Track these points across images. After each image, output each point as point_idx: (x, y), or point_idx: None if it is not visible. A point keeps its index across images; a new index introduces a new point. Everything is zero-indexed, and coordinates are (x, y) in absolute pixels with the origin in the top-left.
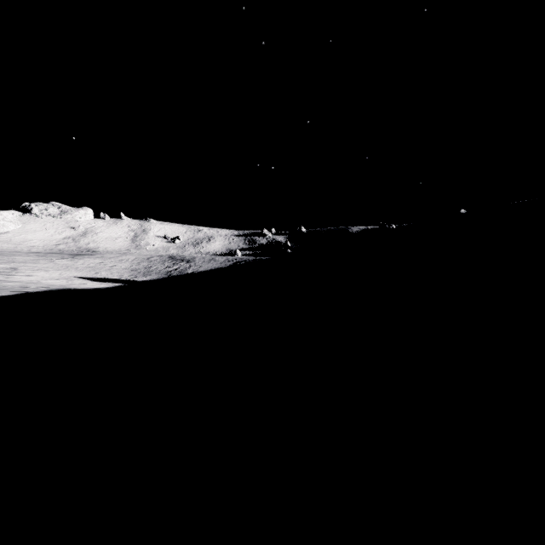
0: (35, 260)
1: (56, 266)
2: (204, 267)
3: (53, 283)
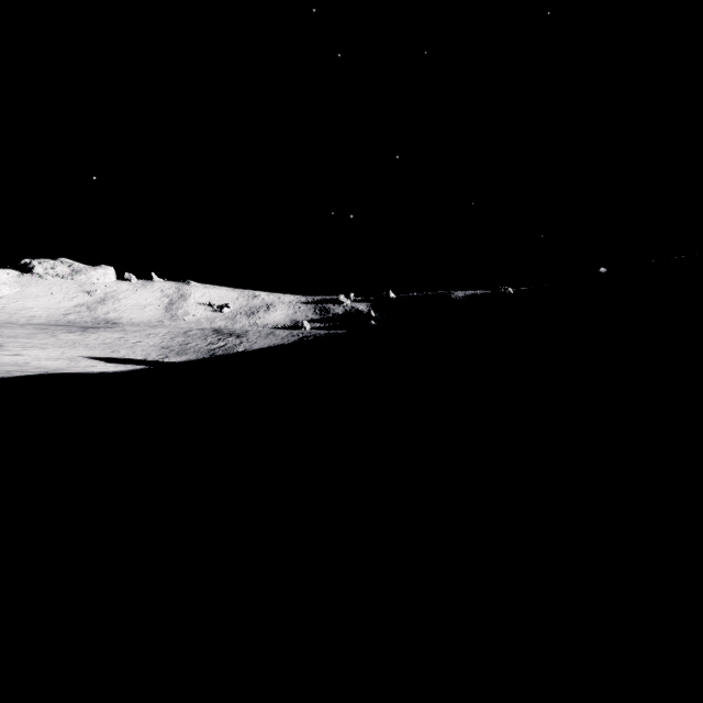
0: (30, 334)
1: (59, 343)
2: (260, 344)
3: (47, 365)
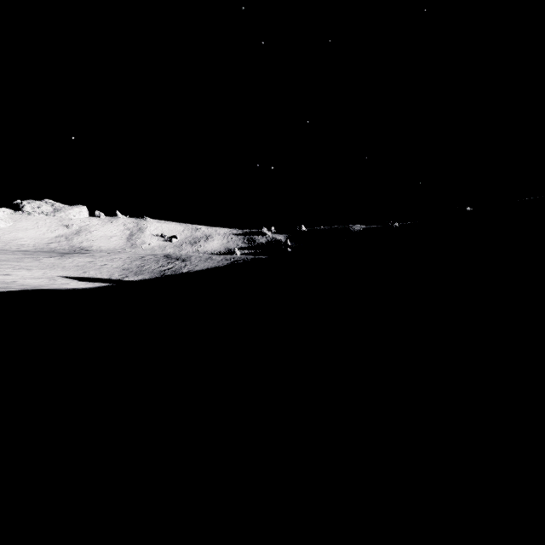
0: (19, 258)
1: (41, 265)
2: (200, 266)
3: (30, 282)
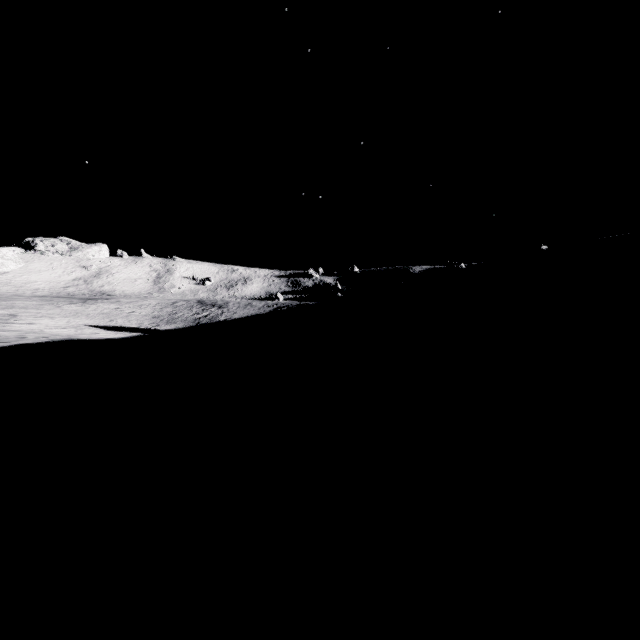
0: (38, 305)
1: (63, 313)
2: (239, 314)
3: (58, 332)
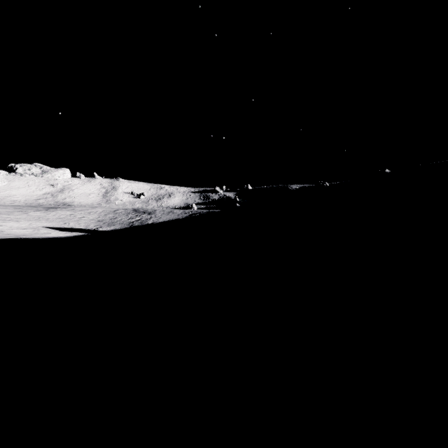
0: (10, 211)
1: (28, 217)
2: (163, 219)
3: (16, 232)
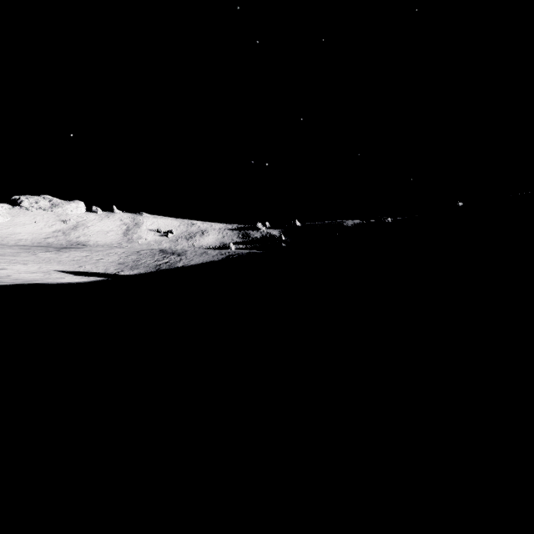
0: (16, 252)
1: (37, 260)
2: (195, 261)
3: (25, 277)
